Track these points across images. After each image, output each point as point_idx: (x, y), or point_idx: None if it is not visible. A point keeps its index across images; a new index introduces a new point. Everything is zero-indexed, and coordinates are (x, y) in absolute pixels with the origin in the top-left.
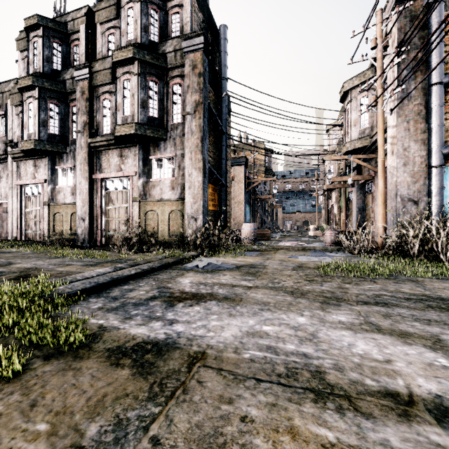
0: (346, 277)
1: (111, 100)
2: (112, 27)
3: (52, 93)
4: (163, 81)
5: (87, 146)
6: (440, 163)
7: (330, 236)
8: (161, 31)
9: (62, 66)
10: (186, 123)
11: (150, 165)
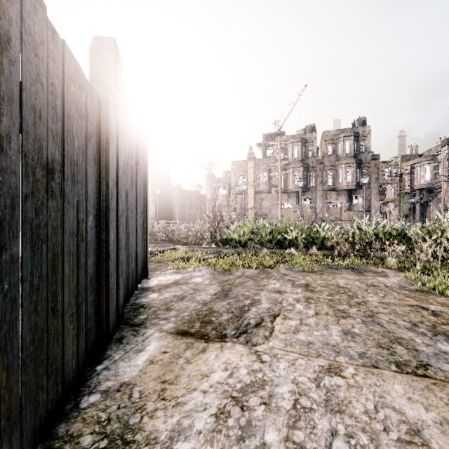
0: None
1: (332, 172)
2: (331, 143)
3: (305, 168)
4: (360, 168)
5: (322, 190)
6: None
7: None
8: (357, 149)
9: (304, 156)
10: (372, 185)
11: (352, 198)
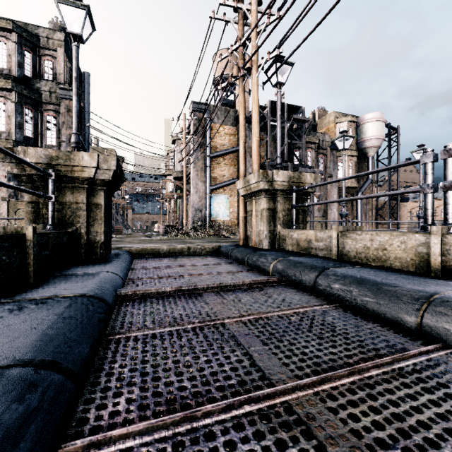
0: (160, 240)
1: None
2: None
3: None
4: (38, 110)
5: None
6: (209, 193)
7: (162, 228)
8: (34, 69)
9: None
10: (61, 148)
11: None
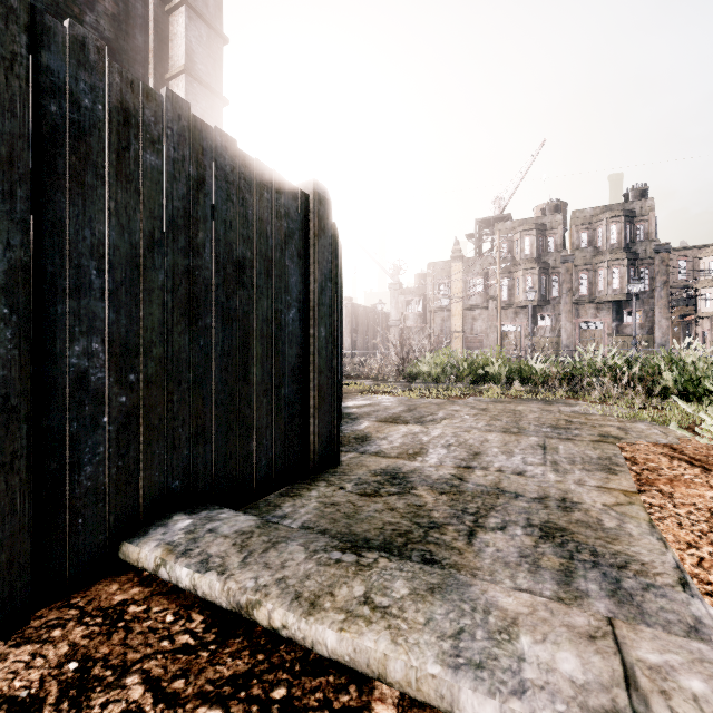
0: None
1: (588, 275)
2: (585, 229)
3: (543, 270)
4: (635, 266)
5: (571, 303)
6: None
7: None
8: (630, 236)
9: (541, 251)
10: (656, 292)
11: (622, 314)
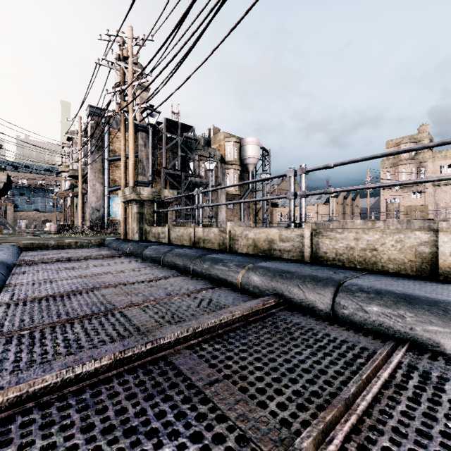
0: (51, 238)
1: None
2: None
3: None
4: None
5: None
6: (108, 194)
7: (54, 227)
8: None
9: None
10: None
11: None
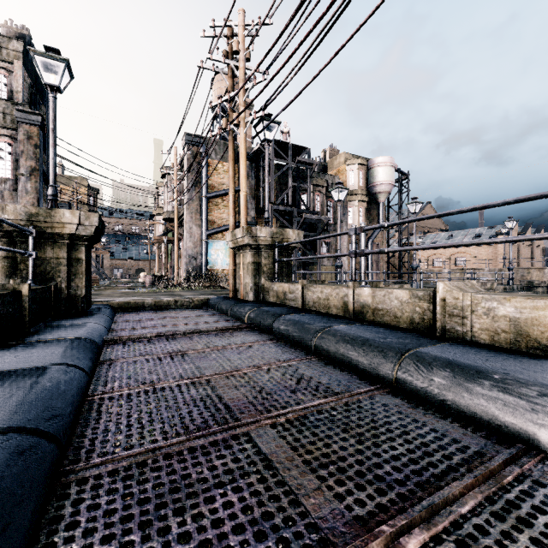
0: (146, 293)
1: None
2: None
3: None
4: None
5: None
6: (206, 238)
7: (149, 279)
8: None
9: None
10: (20, 183)
11: None
